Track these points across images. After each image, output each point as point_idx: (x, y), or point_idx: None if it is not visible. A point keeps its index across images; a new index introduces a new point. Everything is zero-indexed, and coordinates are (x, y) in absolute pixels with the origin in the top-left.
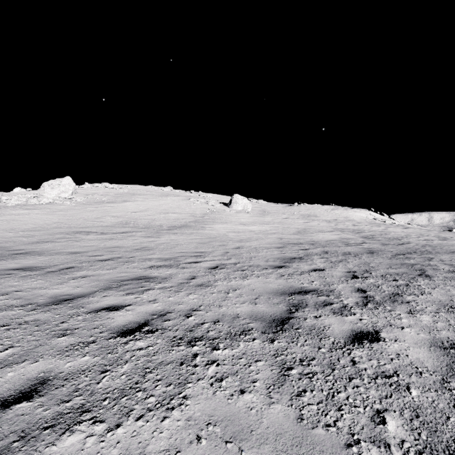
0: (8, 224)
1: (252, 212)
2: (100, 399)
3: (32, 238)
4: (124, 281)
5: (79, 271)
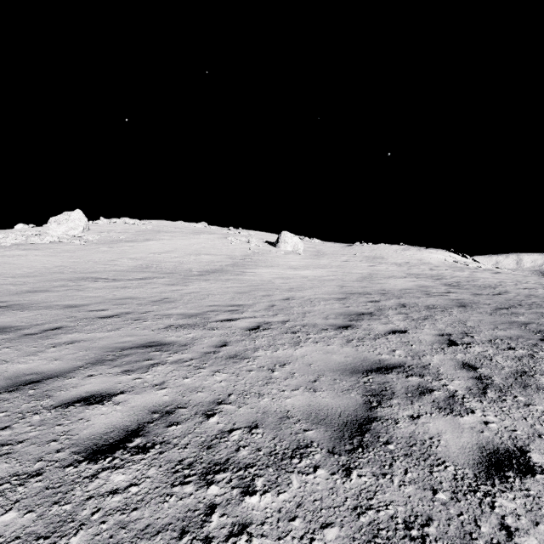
0: None
1: (304, 254)
2: None
3: (23, 286)
4: (126, 349)
5: (67, 333)
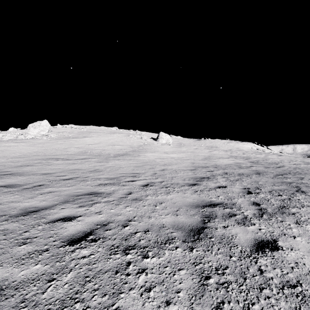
0: (2, 153)
1: (172, 145)
2: None
3: (17, 163)
4: (79, 196)
5: (46, 188)
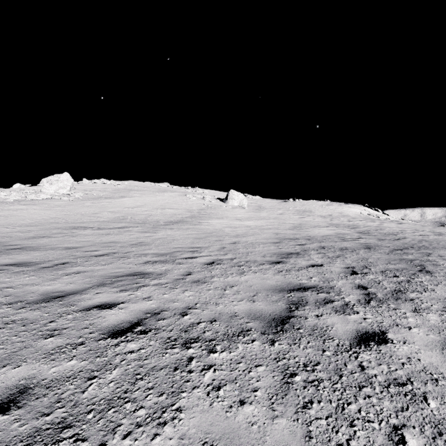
0: (6, 219)
1: (247, 208)
2: (84, 411)
3: (29, 233)
4: (119, 277)
5: (73, 266)
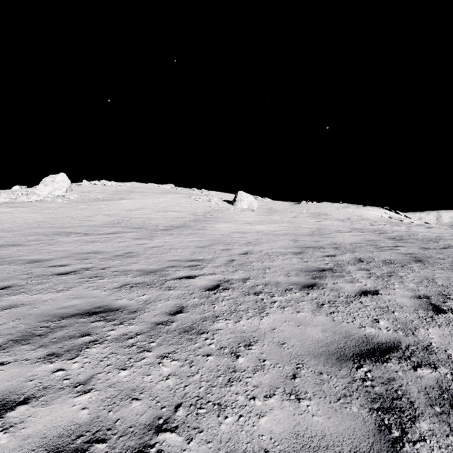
0: None
1: (257, 211)
2: None
3: None
4: (65, 317)
5: (12, 294)
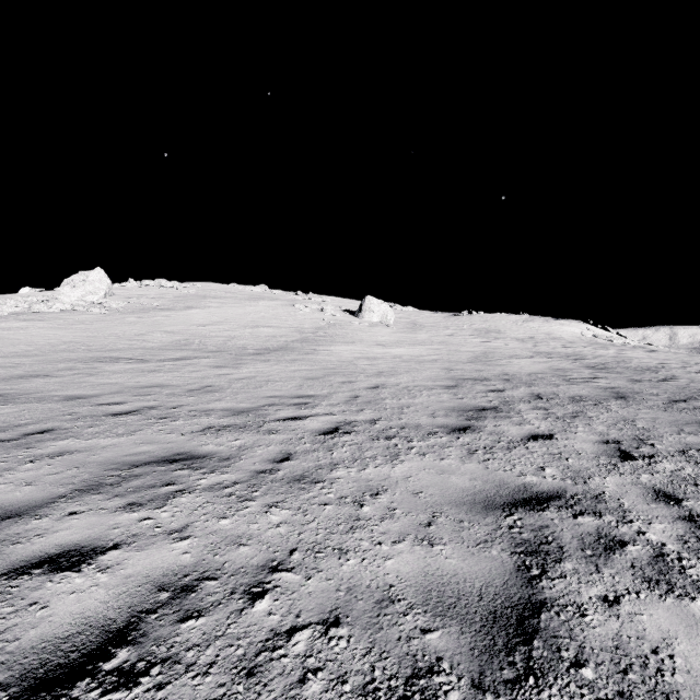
0: None
1: (395, 326)
2: None
3: (15, 369)
4: (138, 465)
5: (58, 439)
